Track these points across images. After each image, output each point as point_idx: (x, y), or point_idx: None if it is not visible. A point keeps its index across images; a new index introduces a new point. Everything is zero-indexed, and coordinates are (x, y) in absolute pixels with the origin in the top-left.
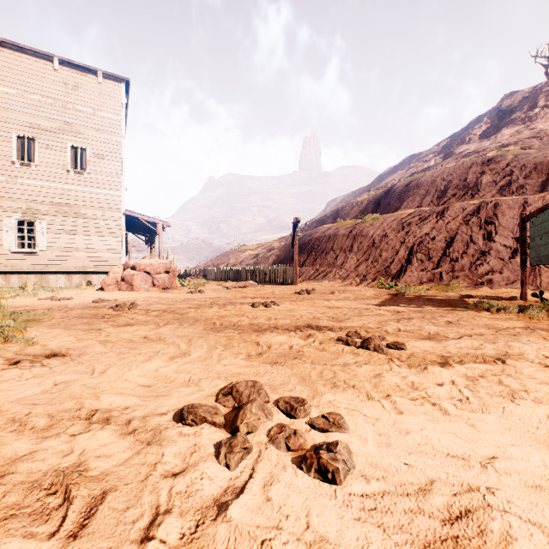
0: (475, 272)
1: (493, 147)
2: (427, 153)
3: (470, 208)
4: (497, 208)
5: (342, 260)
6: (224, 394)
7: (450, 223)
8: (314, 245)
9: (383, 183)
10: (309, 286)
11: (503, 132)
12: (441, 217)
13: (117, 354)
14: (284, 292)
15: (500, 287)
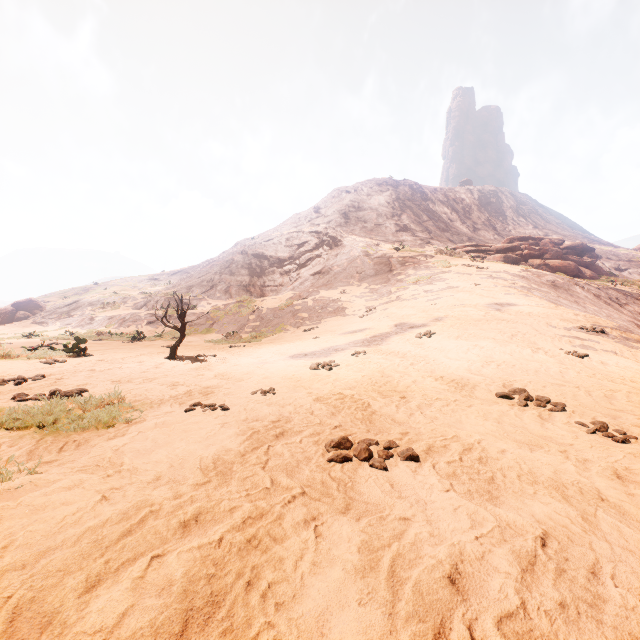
0: None
1: None
2: None
3: None
4: None
5: None
6: (3, 383)
7: None
8: None
9: None
10: None
11: None
12: None
13: None
14: None
15: None
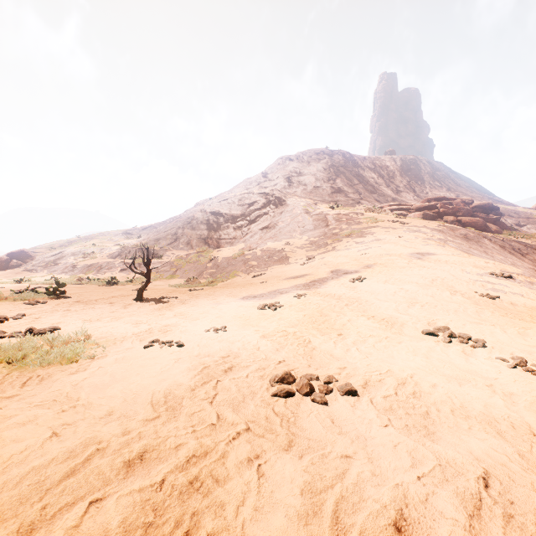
0: None
1: None
2: None
3: None
4: None
5: None
6: None
7: None
8: None
9: None
10: None
11: None
12: None
13: None
14: None
15: None
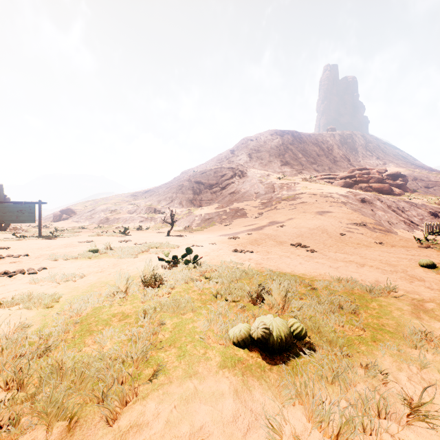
0: None
1: None
2: None
3: None
4: None
5: None
6: (121, 241)
7: None
8: None
9: None
10: None
11: None
12: None
13: None
14: None
15: None
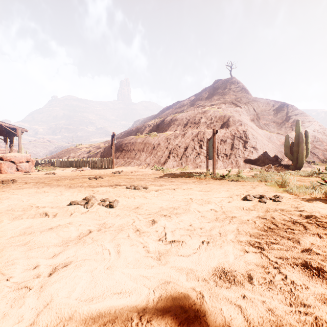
0: (195, 162)
1: (209, 104)
2: (184, 102)
3: (195, 134)
4: (204, 134)
5: (139, 156)
6: (83, 200)
7: (187, 140)
8: (124, 147)
9: (163, 114)
10: (120, 169)
11: (214, 97)
12: (183, 137)
13: (28, 197)
14: (106, 172)
15: (203, 169)
